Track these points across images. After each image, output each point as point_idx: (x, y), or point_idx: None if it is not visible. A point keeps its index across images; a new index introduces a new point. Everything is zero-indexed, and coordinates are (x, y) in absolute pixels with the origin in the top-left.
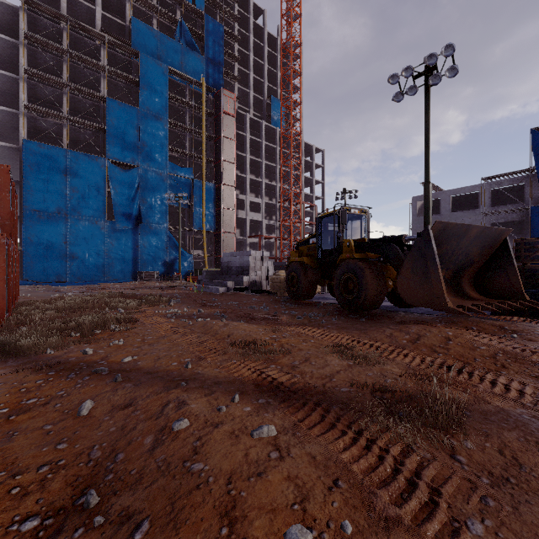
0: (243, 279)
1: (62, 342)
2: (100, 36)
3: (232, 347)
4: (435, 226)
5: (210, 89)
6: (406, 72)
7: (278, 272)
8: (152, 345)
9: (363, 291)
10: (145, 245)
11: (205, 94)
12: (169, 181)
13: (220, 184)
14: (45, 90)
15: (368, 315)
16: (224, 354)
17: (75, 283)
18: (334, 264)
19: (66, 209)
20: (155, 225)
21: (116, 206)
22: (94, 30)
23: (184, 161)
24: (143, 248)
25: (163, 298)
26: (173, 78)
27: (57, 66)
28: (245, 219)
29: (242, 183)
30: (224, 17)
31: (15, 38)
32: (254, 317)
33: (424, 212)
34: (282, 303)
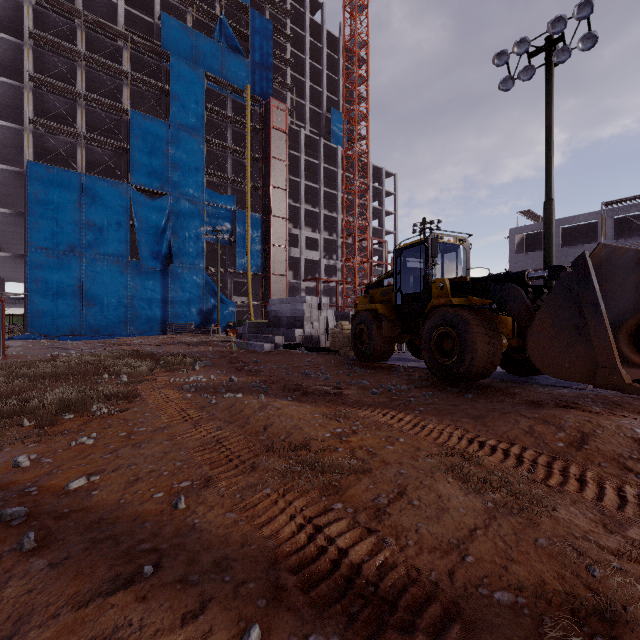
0: (296, 332)
1: (0, 437)
2: (122, 35)
3: (267, 453)
4: (596, 253)
5: (257, 99)
6: (519, 48)
7: (341, 324)
8: (138, 447)
9: (468, 353)
10: (176, 290)
11: (251, 106)
12: (206, 212)
13: (268, 215)
14: (54, 101)
15: (475, 388)
16: (252, 470)
17: (89, 337)
18: (420, 314)
19: (81, 246)
20: (189, 266)
21: (141, 243)
22: (115, 27)
23: (225, 187)
24: (174, 293)
25: (187, 359)
26: (212, 87)
27: (70, 73)
28: (299, 258)
29: (295, 214)
30: (274, 12)
31: (21, 39)
32: (308, 391)
33: (545, 241)
34: (347, 367)
